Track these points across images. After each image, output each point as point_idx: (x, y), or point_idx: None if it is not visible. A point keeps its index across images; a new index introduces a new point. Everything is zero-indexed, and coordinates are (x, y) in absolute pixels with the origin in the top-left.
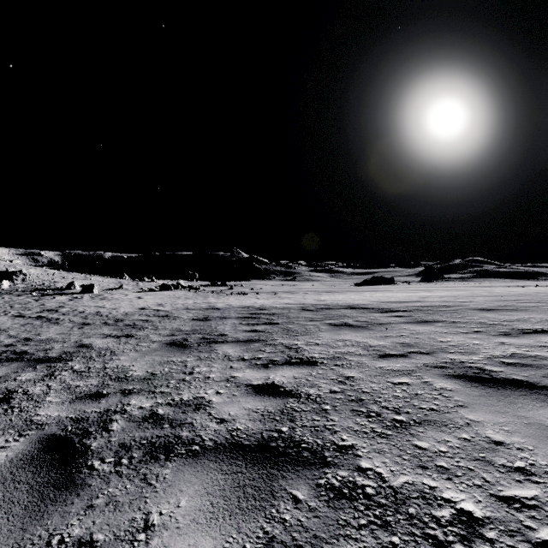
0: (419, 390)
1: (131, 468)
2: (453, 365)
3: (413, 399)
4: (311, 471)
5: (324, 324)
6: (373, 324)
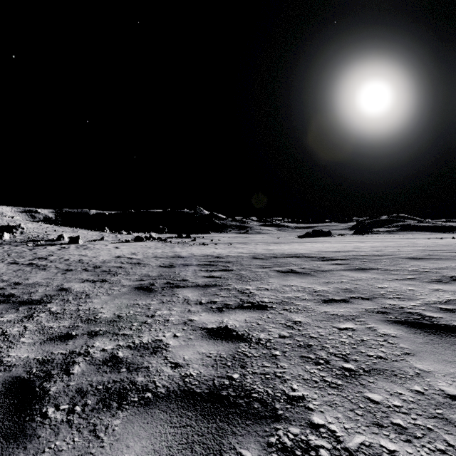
0: (364, 336)
1: (82, 417)
2: (393, 310)
3: (360, 345)
4: (261, 426)
5: (273, 270)
6: (316, 271)
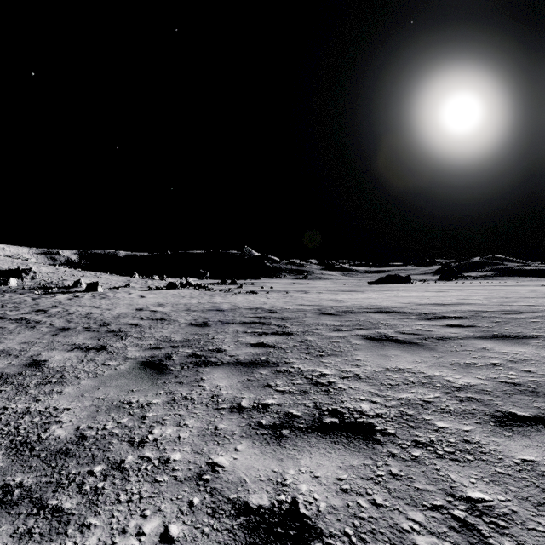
0: None
1: None
2: None
3: None
4: None
5: (356, 336)
6: (429, 340)
